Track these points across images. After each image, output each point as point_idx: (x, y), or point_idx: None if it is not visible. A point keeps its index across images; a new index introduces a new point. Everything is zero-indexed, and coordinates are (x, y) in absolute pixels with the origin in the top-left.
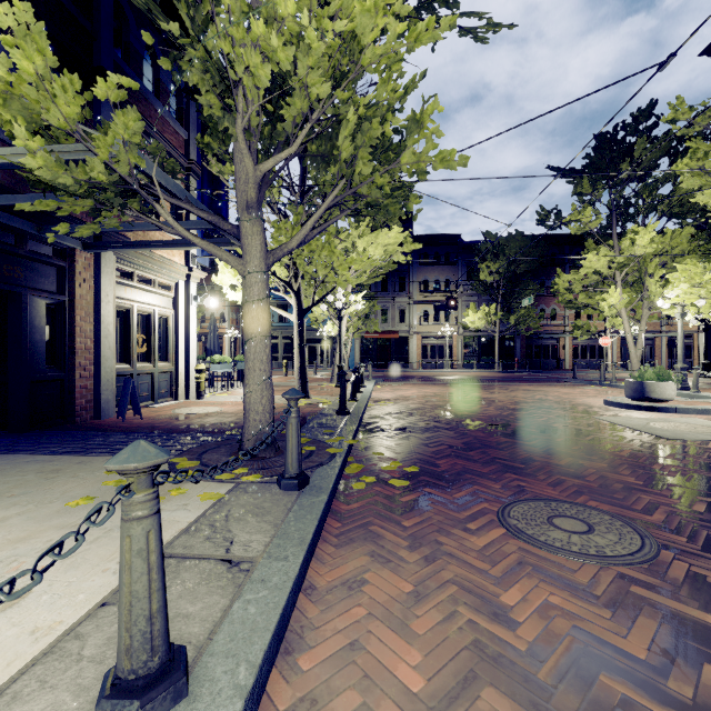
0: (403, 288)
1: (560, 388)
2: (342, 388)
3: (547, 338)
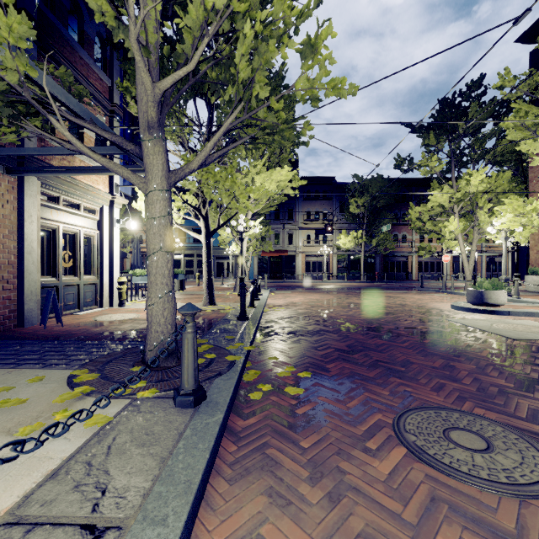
0: (291, 217)
1: (413, 295)
2: (242, 297)
3: (399, 256)
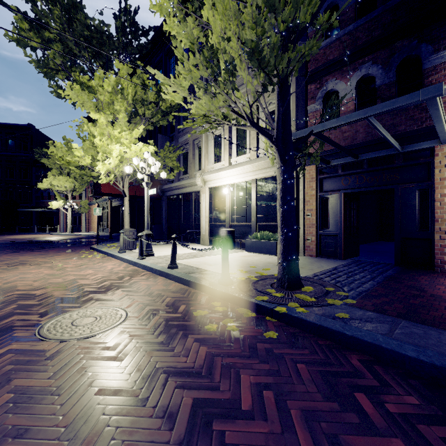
0: None
1: None
2: None
3: None
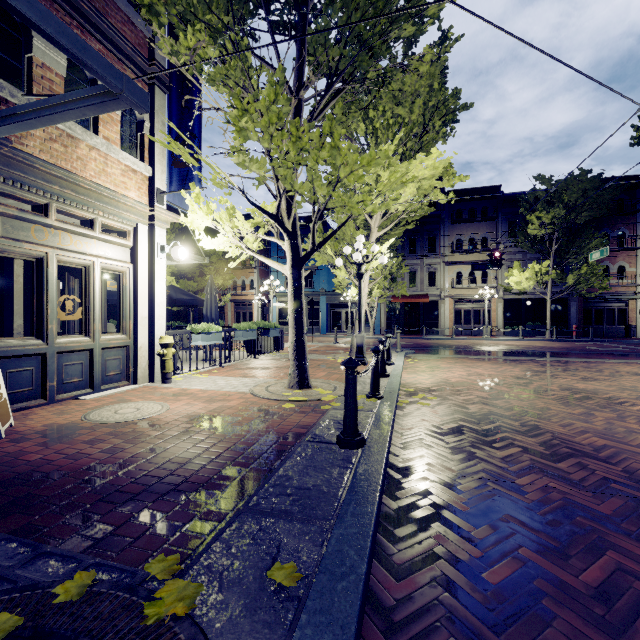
0: (433, 249)
1: None
2: (349, 393)
3: (611, 300)
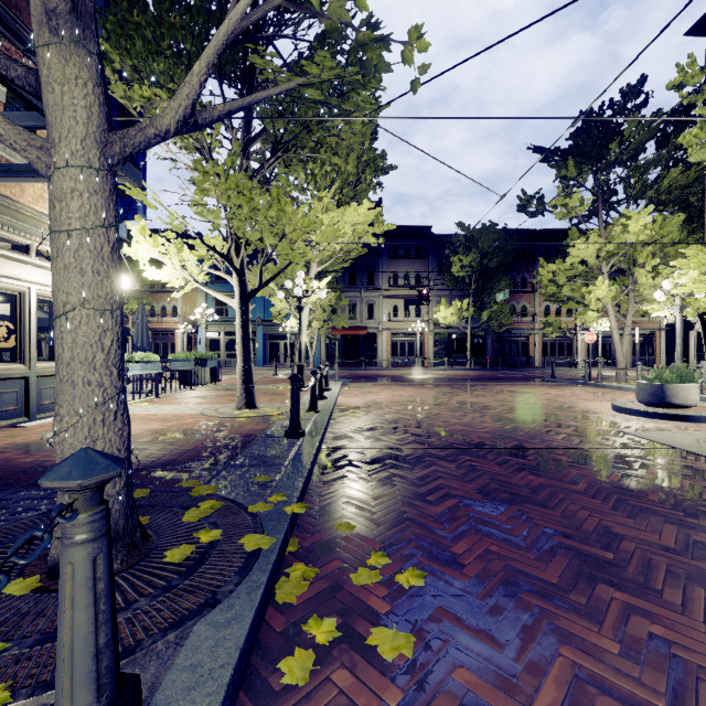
0: (372, 282)
1: (546, 388)
2: (294, 399)
3: (517, 335)
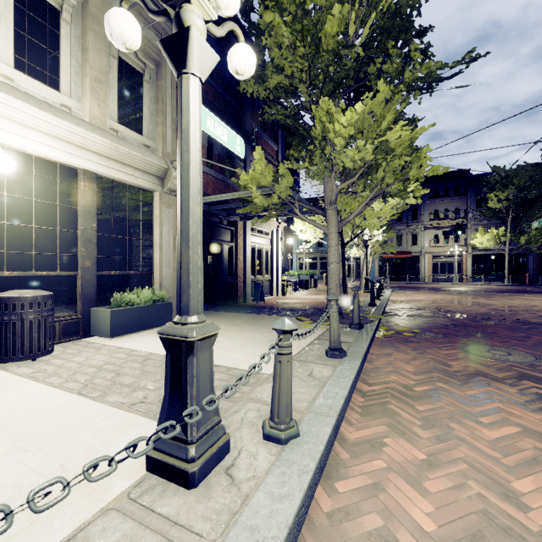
0: (415, 217)
1: None
2: (372, 290)
3: None
